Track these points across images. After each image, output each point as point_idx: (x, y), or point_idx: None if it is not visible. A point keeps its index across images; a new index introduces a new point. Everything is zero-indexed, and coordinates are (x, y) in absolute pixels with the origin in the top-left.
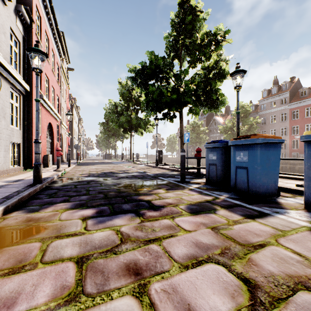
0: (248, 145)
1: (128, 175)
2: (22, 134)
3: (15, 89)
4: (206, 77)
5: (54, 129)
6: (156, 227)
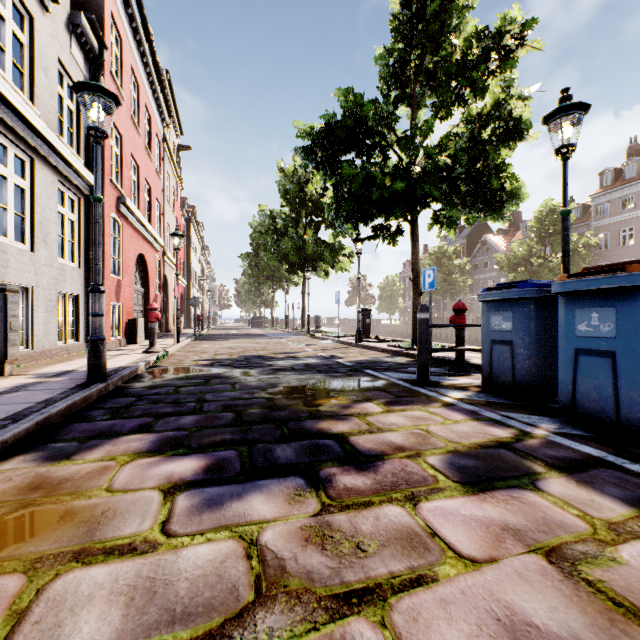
0: (617, 290)
1: (296, 364)
2: (83, 277)
3: (69, 185)
4: (475, 139)
5: (149, 266)
6: (367, 536)
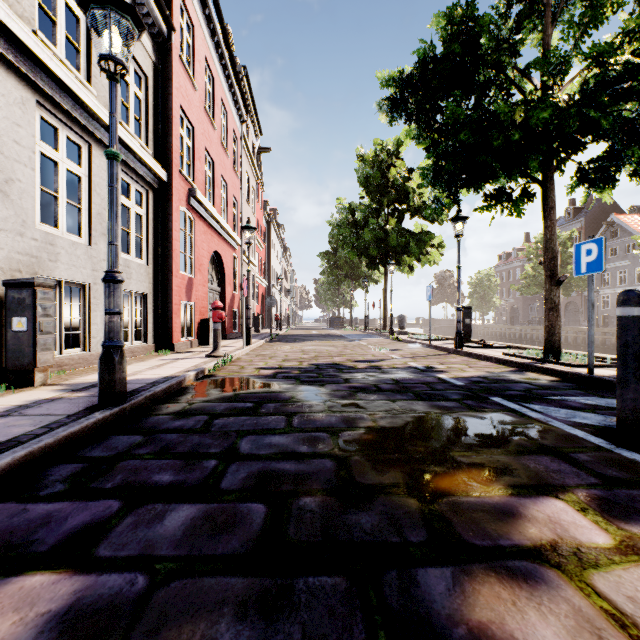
0: None
1: (381, 380)
2: (151, 275)
3: (135, 176)
4: None
5: (226, 265)
6: None
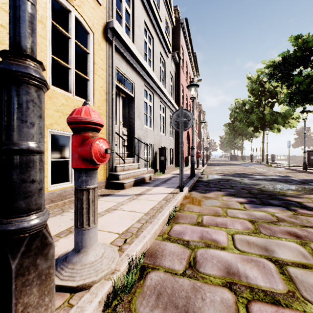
0: None
1: (265, 178)
2: (174, 142)
3: (171, 111)
4: None
5: (190, 135)
6: (312, 221)
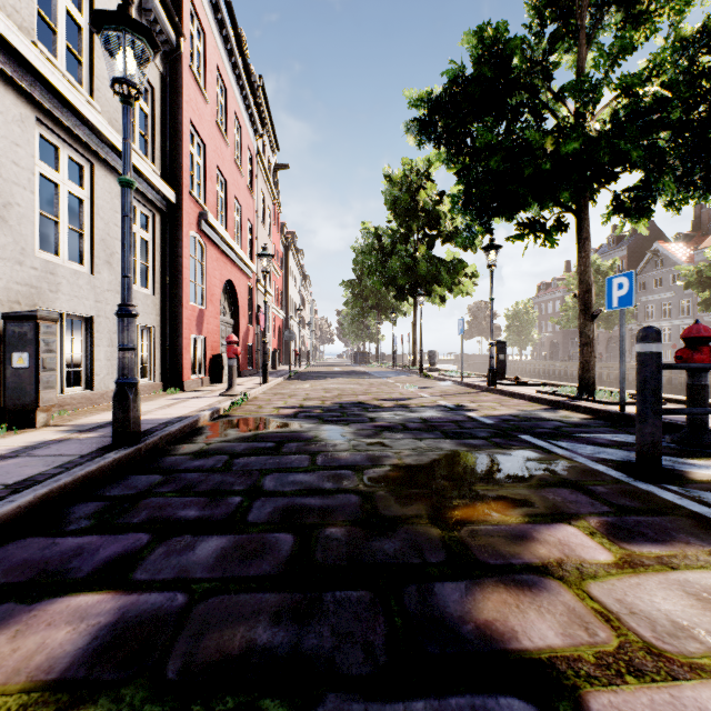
0: None
1: (408, 419)
2: (159, 306)
3: (141, 198)
4: (695, 68)
5: (239, 295)
6: None
